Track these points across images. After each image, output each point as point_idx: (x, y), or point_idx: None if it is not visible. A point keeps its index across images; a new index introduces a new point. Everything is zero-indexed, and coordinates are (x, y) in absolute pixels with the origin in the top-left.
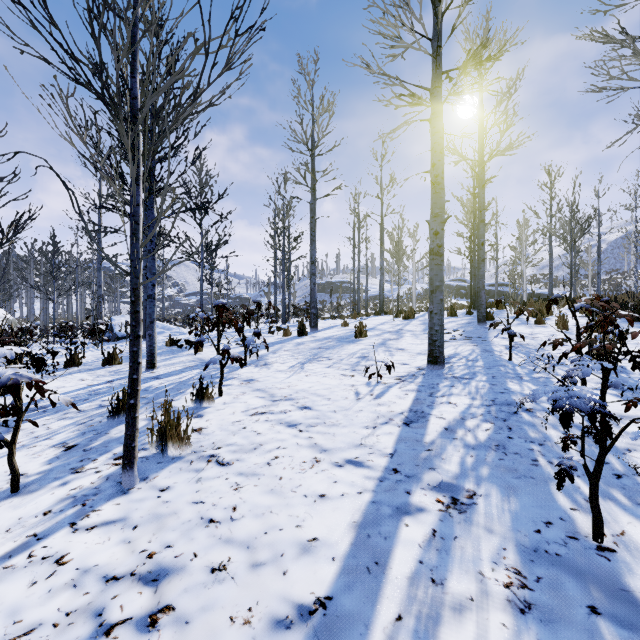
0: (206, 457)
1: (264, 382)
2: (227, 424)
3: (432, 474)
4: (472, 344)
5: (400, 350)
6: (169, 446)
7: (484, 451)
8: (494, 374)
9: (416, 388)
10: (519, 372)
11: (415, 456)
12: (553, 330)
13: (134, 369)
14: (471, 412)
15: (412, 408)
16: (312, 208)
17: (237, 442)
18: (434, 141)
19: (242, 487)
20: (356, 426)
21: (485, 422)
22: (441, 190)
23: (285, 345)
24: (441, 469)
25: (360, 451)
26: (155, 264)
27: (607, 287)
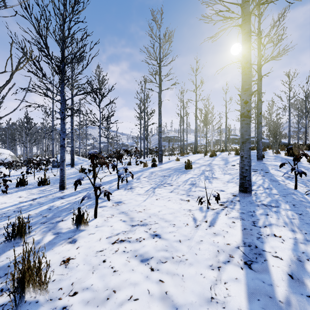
0: None
1: (128, 204)
2: (91, 254)
3: None
4: (260, 175)
5: (215, 178)
6: (27, 292)
7: None
8: (292, 202)
9: (239, 215)
10: None
11: None
12: (308, 165)
13: None
14: (302, 250)
15: (245, 241)
16: (159, 95)
17: (93, 285)
18: (244, 39)
19: None
20: (201, 264)
21: None
22: (249, 72)
23: (144, 173)
24: None
25: None
26: (65, 126)
27: None
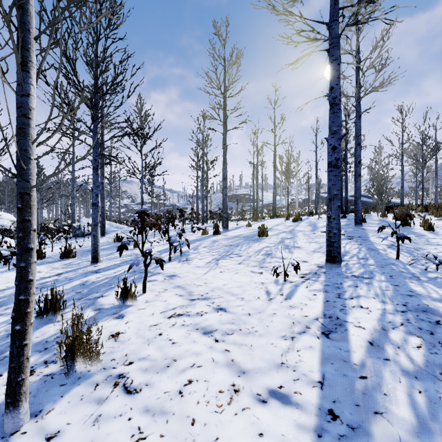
0: (114, 378)
1: (184, 278)
2: (144, 328)
3: (382, 425)
4: (356, 243)
5: (297, 248)
6: (77, 361)
7: (432, 383)
8: (390, 273)
9: (322, 288)
10: (412, 271)
11: (350, 387)
12: (420, 231)
13: (21, 288)
14: (389, 320)
15: (325, 312)
16: (224, 137)
17: (150, 355)
18: (332, 68)
19: (145, 438)
20: (273, 335)
21: (411, 335)
22: (339, 110)
23: (203, 242)
24: (390, 415)
25: (283, 375)
26: (98, 178)
27: (438, 197)
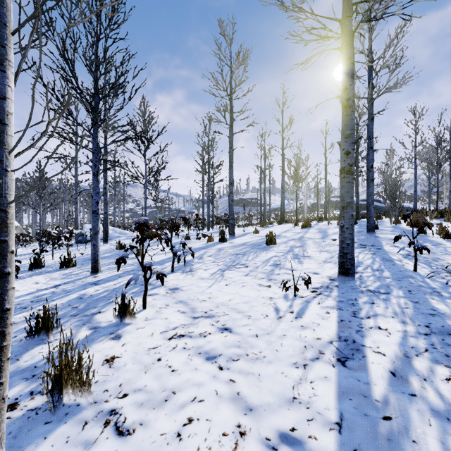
0: (105, 414)
1: (187, 292)
2: (142, 352)
3: None
4: (370, 252)
5: (307, 257)
6: (66, 393)
7: None
8: (408, 288)
9: (335, 304)
10: (432, 286)
11: (372, 431)
12: (437, 239)
13: None
14: (411, 345)
15: (340, 334)
16: (230, 141)
17: (147, 386)
18: (345, 67)
19: None
20: (283, 362)
21: (437, 364)
22: (352, 112)
23: (208, 250)
24: None
25: (295, 414)
26: (98, 184)
27: None
